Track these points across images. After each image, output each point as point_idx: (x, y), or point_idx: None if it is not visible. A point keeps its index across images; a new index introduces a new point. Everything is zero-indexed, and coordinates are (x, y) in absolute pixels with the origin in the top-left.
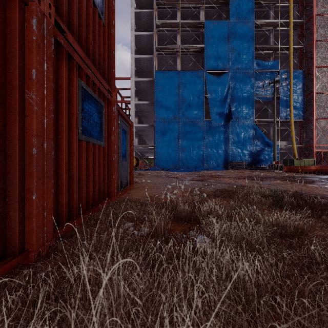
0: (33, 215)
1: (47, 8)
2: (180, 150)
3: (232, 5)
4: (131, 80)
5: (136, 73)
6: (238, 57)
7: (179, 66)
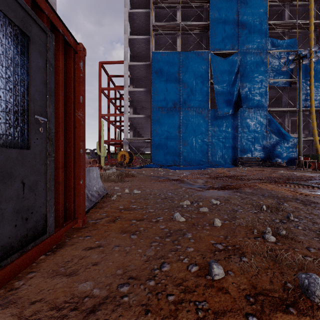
0: None
1: None
2: (180, 144)
3: None
4: (125, 64)
5: (131, 58)
6: (248, 35)
7: (179, 47)
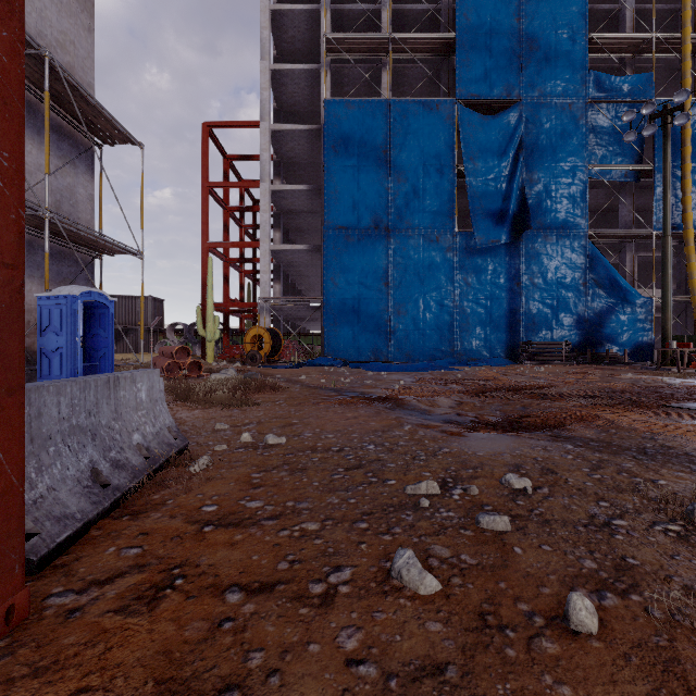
0: None
1: None
2: (390, 311)
3: None
4: (263, 129)
5: (277, 117)
6: (544, 63)
7: (387, 91)
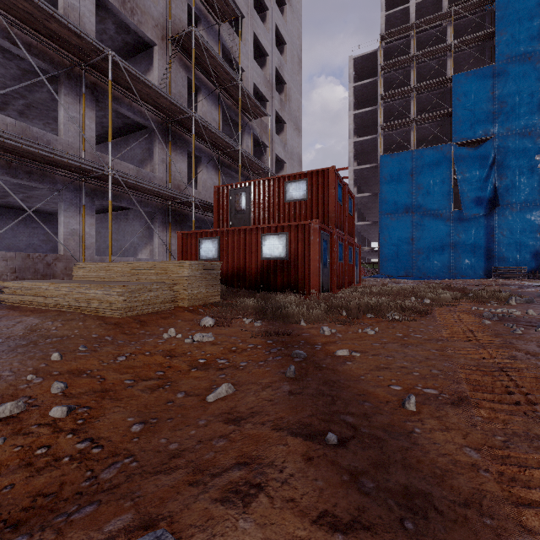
0: (346, 281)
1: (347, 237)
2: (414, 252)
3: (501, 40)
4: (349, 170)
5: (355, 157)
6: (510, 113)
7: (413, 142)
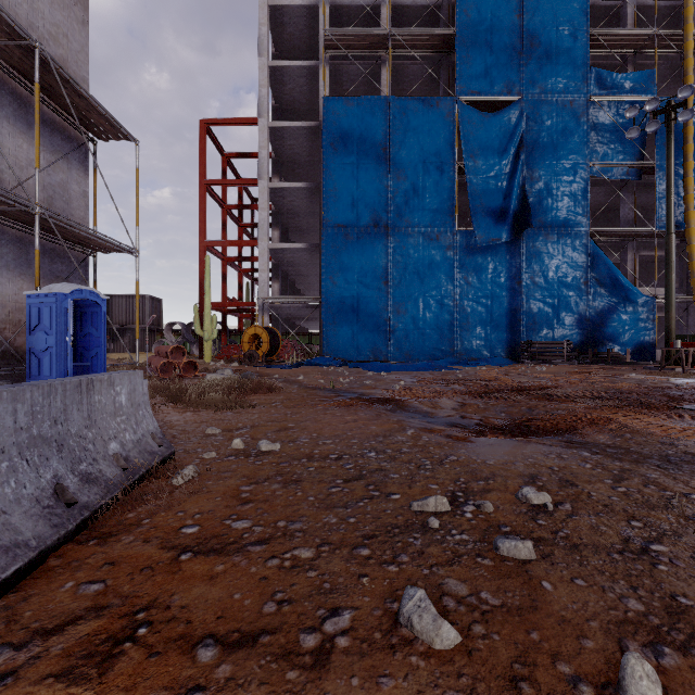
0: None
1: None
2: (389, 310)
3: None
4: (261, 126)
5: (275, 114)
6: (545, 60)
7: (386, 88)
